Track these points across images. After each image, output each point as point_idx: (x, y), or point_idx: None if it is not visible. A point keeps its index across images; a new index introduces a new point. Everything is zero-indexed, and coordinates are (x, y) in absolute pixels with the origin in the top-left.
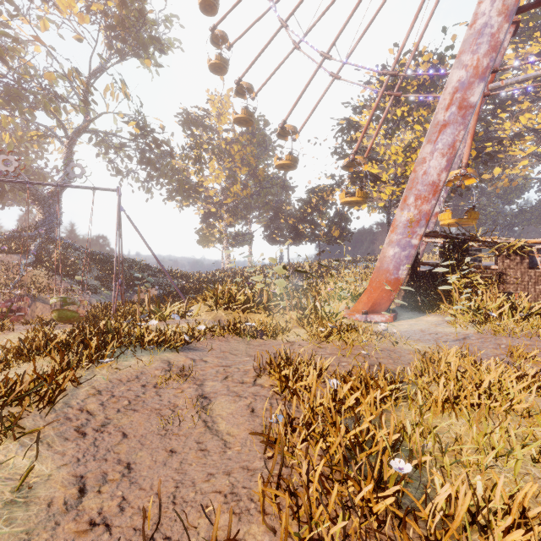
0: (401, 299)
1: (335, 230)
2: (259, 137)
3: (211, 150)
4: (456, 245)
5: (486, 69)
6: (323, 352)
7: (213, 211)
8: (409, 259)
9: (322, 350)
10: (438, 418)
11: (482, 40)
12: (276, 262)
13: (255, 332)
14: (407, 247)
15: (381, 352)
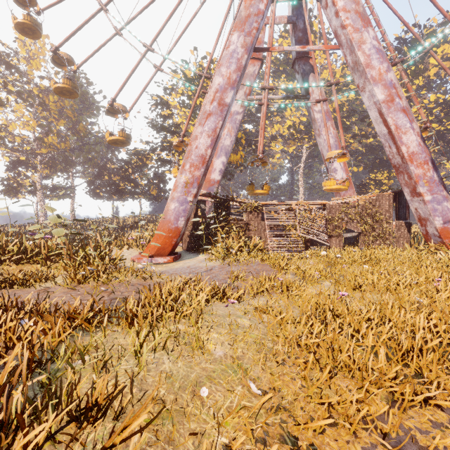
0: (187, 244)
1: (153, 189)
2: (80, 93)
3: (17, 92)
4: (222, 203)
5: (235, 82)
6: (72, 294)
7: (24, 160)
8: (186, 212)
9: (74, 292)
10: (115, 335)
11: (232, 60)
12: (52, 211)
13: (3, 283)
14: (184, 203)
15: (131, 287)
